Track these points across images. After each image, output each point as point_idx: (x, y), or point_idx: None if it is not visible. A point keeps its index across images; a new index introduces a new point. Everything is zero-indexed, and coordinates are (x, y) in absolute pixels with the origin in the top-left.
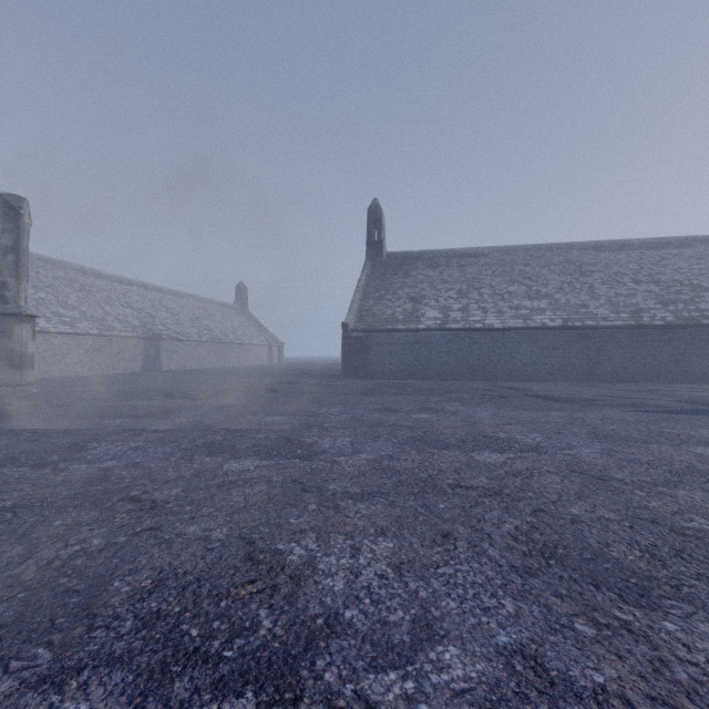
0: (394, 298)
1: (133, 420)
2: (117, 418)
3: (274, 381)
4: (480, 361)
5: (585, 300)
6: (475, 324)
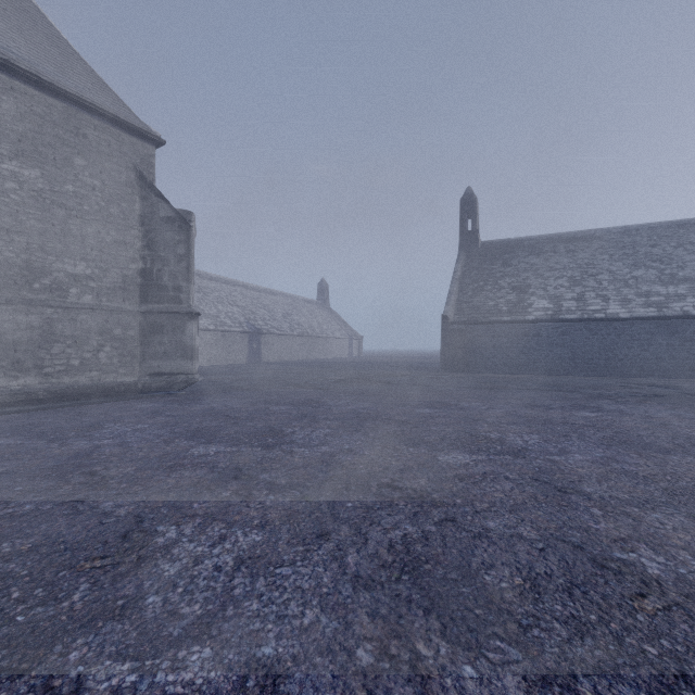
0: (495, 289)
1: (294, 407)
2: (278, 405)
3: (376, 373)
4: (601, 355)
5: None
6: (595, 313)
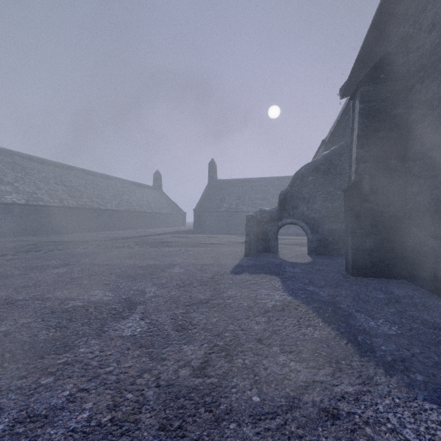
0: None
1: None
2: None
3: None
4: None
5: (35, 190)
6: None
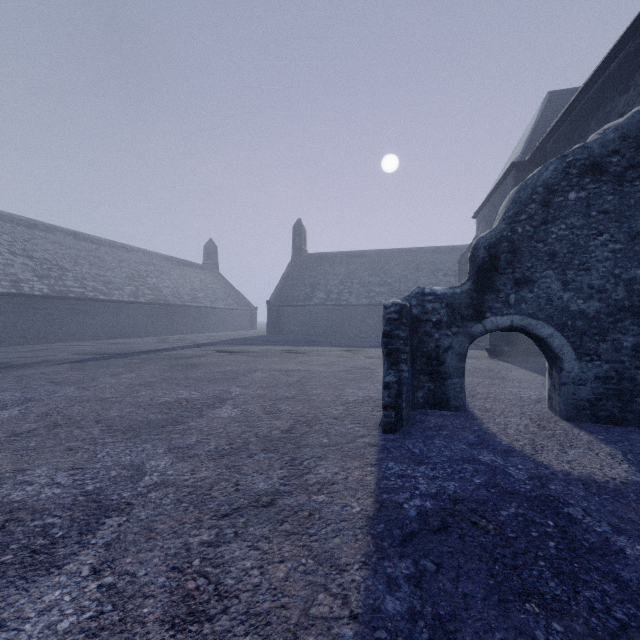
0: None
1: None
2: None
3: None
4: None
5: None
6: None
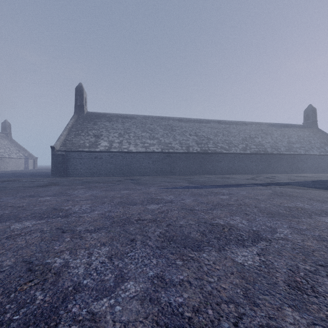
0: (86, 135)
1: None
2: None
3: None
4: (126, 167)
5: (171, 141)
6: (124, 149)
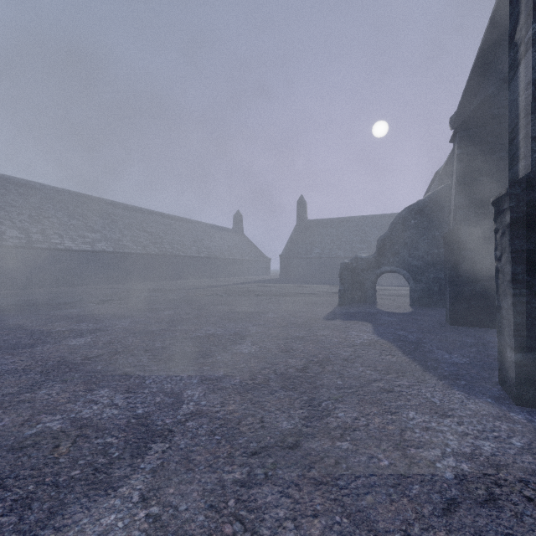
0: None
1: None
2: None
3: None
4: (62, 273)
5: (120, 237)
6: (58, 245)
